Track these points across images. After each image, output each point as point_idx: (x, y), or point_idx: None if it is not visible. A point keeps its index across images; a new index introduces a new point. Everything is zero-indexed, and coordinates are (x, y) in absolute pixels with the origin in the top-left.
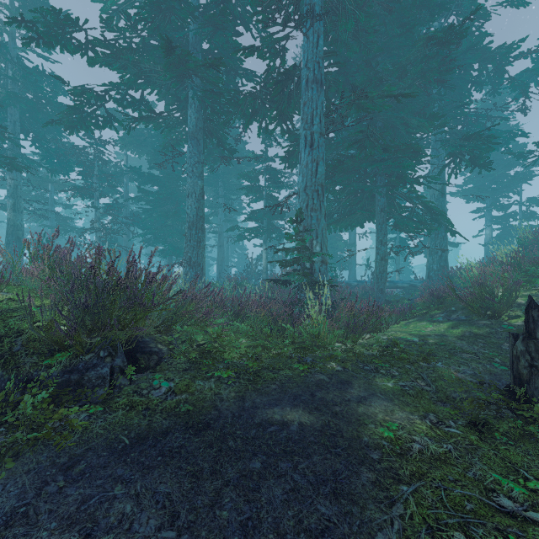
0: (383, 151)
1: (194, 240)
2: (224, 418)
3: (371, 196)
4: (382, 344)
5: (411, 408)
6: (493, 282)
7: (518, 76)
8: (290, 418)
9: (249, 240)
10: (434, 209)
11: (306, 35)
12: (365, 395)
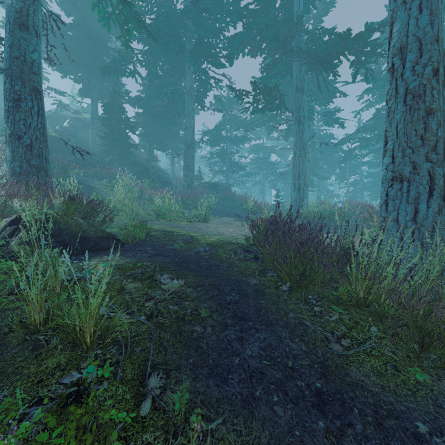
0: None
1: None
2: None
3: None
4: None
5: None
6: None
7: None
8: None
9: None
10: None
11: None
12: None
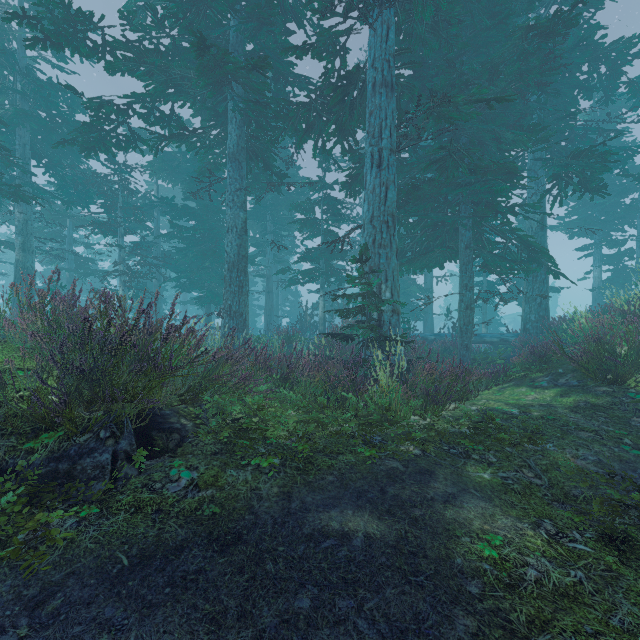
0: (469, 172)
1: (235, 285)
2: (262, 525)
3: (454, 230)
4: (473, 418)
5: (518, 512)
6: (614, 337)
7: (637, 79)
8: (353, 526)
9: (303, 285)
10: (534, 245)
11: (372, 27)
12: (454, 491)
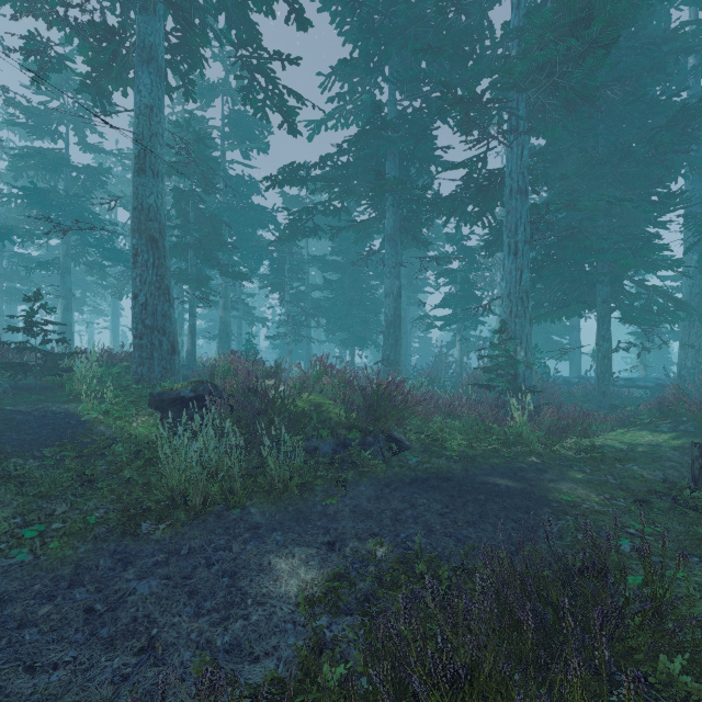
0: (603, 239)
1: (392, 339)
2: (457, 477)
3: (591, 284)
4: (582, 446)
5: (592, 489)
6: None
7: None
8: (500, 482)
9: (440, 329)
10: (676, 299)
11: (509, 147)
12: (557, 478)
